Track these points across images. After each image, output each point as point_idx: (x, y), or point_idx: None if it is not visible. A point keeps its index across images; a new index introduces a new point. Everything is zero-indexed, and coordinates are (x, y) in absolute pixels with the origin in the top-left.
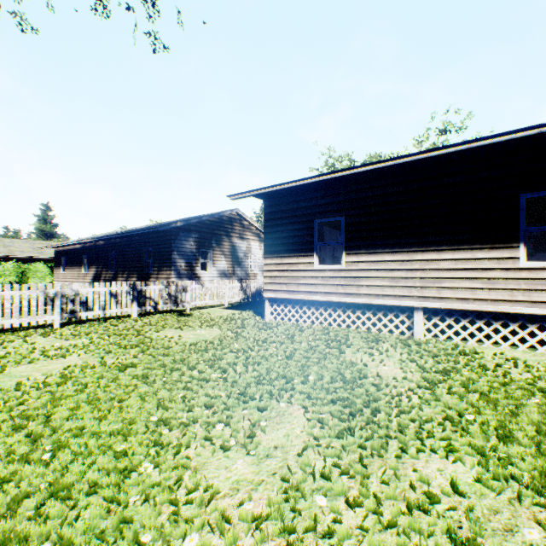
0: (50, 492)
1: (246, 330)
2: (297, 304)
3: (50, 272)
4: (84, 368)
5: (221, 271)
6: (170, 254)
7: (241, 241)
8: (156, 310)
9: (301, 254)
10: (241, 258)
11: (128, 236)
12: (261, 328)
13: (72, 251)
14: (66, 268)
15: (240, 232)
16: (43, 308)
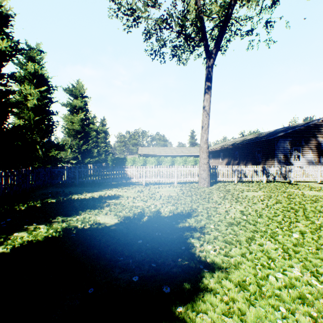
0: (304, 216)
1: None
2: None
3: None
4: (271, 195)
5: (308, 160)
6: (273, 151)
7: None
8: (274, 180)
9: None
10: None
11: (246, 143)
12: None
13: (215, 151)
14: (211, 159)
15: None
16: (231, 175)
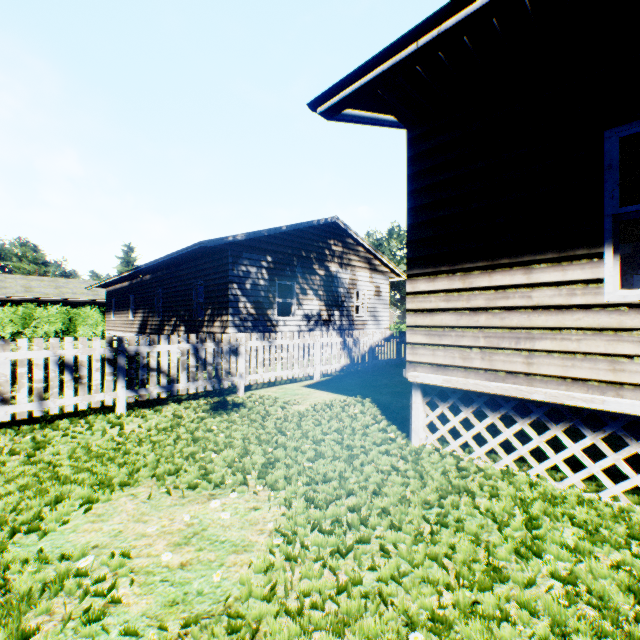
0: None
1: (370, 519)
2: (521, 414)
3: (103, 318)
4: None
5: (310, 316)
6: (226, 288)
7: (341, 270)
8: (172, 393)
9: (544, 256)
10: (341, 295)
11: (174, 264)
12: (421, 506)
13: (121, 290)
14: (115, 313)
15: (339, 255)
16: None
